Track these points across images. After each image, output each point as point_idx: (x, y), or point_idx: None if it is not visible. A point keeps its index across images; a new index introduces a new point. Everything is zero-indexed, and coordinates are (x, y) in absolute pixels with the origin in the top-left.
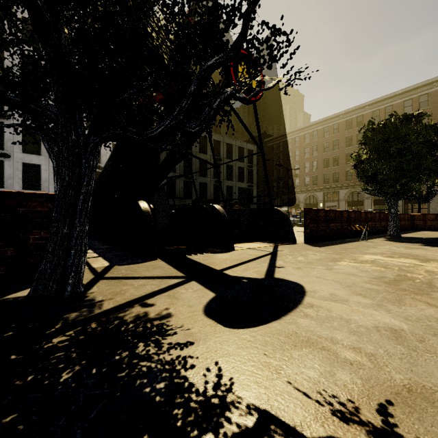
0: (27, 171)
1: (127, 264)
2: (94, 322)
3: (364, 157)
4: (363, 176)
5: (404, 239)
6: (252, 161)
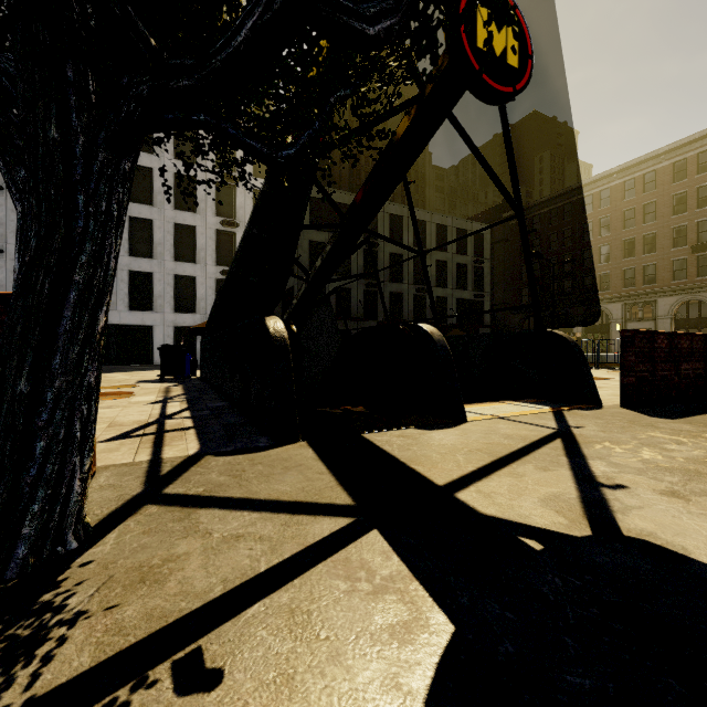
0: (134, 283)
1: (233, 452)
2: None
3: None
4: None
5: None
6: (483, 252)
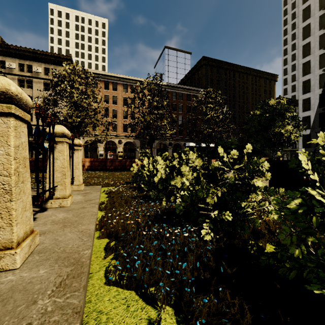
0: None
1: None
2: None
3: None
4: None
5: None
6: None
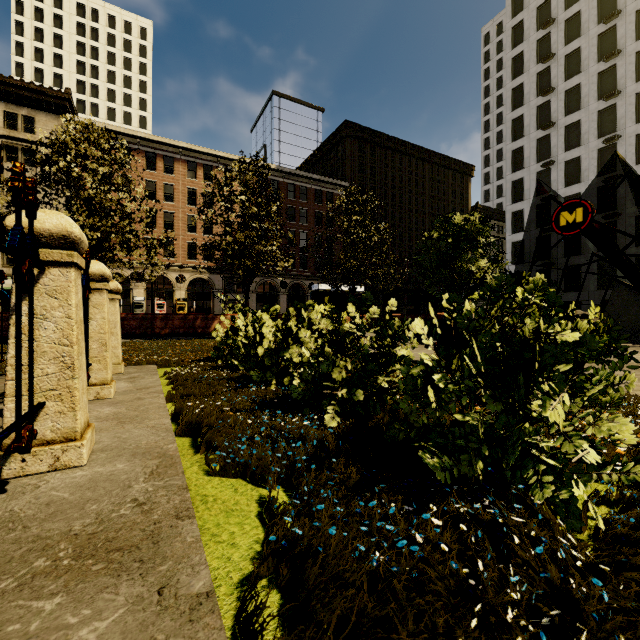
0: None
1: None
2: None
3: None
4: None
5: None
6: None
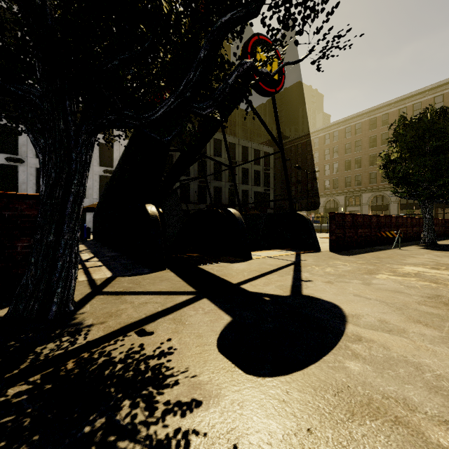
0: None
1: (131, 275)
2: (72, 360)
3: (394, 156)
4: (393, 177)
5: (443, 247)
6: (269, 164)
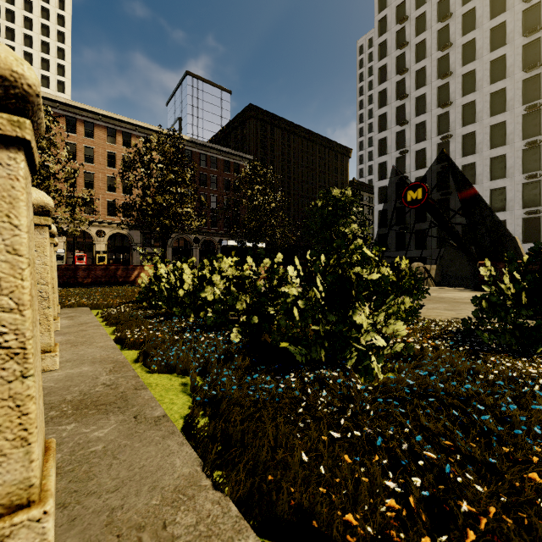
0: (465, 231)
1: None
2: None
3: None
4: None
5: None
6: None
